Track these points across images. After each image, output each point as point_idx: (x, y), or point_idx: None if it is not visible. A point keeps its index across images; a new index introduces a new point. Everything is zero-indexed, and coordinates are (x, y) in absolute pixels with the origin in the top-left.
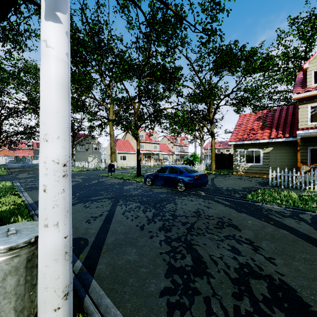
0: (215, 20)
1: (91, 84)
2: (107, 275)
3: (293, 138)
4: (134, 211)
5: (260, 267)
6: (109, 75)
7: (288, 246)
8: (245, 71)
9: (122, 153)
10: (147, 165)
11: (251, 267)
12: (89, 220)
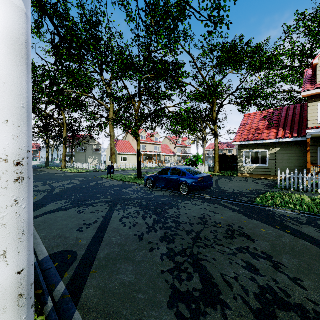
0: (221, 8)
1: (90, 84)
2: (94, 304)
3: (302, 138)
4: (133, 217)
5: (286, 292)
6: (106, 69)
7: (314, 263)
8: (251, 67)
9: (122, 155)
10: (149, 167)
11: (275, 292)
12: (81, 228)
